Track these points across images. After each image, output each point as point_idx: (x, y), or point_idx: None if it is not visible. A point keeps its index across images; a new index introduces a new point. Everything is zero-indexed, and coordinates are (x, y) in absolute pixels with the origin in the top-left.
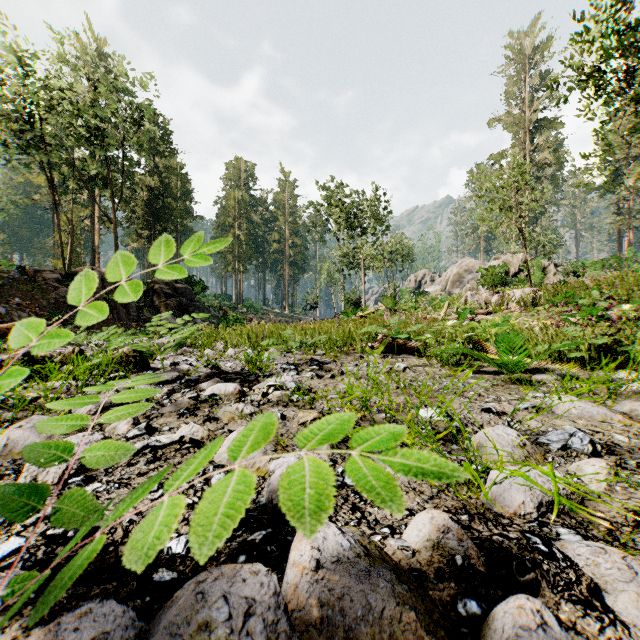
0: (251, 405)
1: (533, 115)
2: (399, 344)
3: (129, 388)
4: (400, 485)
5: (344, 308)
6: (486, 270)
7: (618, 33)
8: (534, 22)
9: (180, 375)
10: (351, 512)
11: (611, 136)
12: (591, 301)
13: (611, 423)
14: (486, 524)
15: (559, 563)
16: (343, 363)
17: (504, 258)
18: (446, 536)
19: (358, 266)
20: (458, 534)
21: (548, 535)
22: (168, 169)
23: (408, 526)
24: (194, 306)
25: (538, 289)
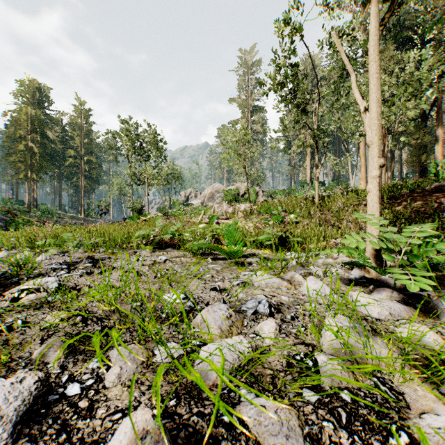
0: None
1: (252, 102)
2: (167, 241)
3: None
4: (124, 380)
5: (132, 213)
6: (227, 191)
7: (289, 65)
8: (252, 47)
9: None
10: (55, 436)
11: (286, 121)
12: (278, 212)
13: (282, 288)
14: (189, 404)
15: (236, 431)
16: (118, 258)
17: (237, 185)
18: (144, 441)
19: (143, 183)
20: (155, 434)
21: (233, 400)
22: None
23: (113, 435)
24: None
25: (253, 204)
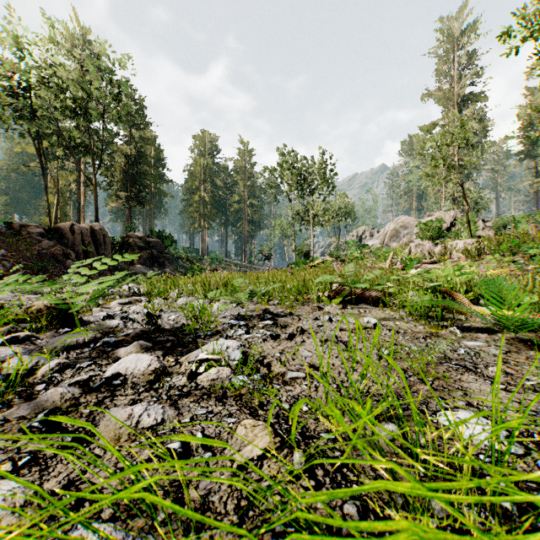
0: (166, 397)
1: (461, 90)
2: (356, 293)
3: (3, 361)
4: None
5: (295, 259)
6: (424, 224)
7: None
8: (462, 8)
9: (96, 336)
10: None
11: None
12: None
13: None
14: None
15: None
16: (300, 315)
17: (437, 215)
18: None
19: (307, 222)
20: None
21: None
22: (143, 139)
23: None
24: (164, 257)
25: (480, 240)
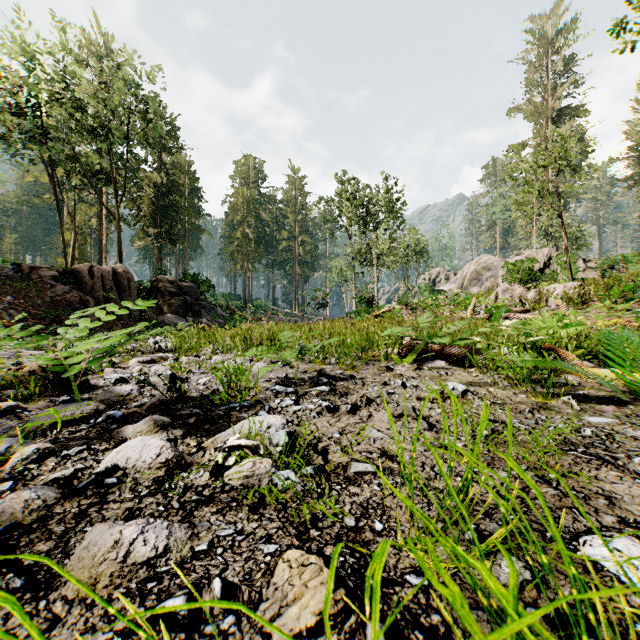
0: (178, 506)
1: (556, 103)
2: (434, 349)
3: None
4: None
5: (355, 307)
6: (513, 265)
7: None
8: (557, 4)
9: (98, 408)
10: None
11: None
12: None
13: None
14: None
15: None
16: (364, 378)
17: (527, 253)
18: None
19: (370, 263)
20: None
21: None
22: (175, 166)
23: None
24: (199, 305)
25: (583, 283)
